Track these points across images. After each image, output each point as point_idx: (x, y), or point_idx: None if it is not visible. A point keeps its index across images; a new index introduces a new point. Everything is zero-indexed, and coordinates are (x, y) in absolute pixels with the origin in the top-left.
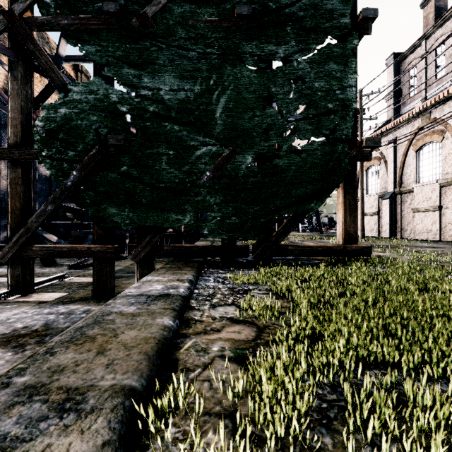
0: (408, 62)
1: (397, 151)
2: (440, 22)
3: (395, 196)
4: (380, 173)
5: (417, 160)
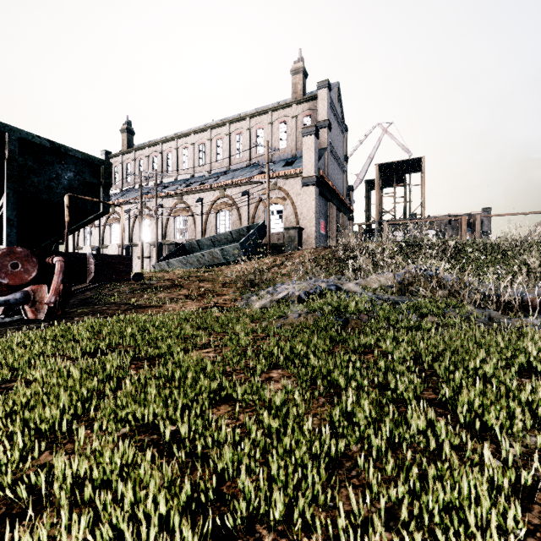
0: (114, 161)
1: (101, 222)
2: (128, 151)
3: (100, 249)
4: (93, 233)
5: (110, 231)
